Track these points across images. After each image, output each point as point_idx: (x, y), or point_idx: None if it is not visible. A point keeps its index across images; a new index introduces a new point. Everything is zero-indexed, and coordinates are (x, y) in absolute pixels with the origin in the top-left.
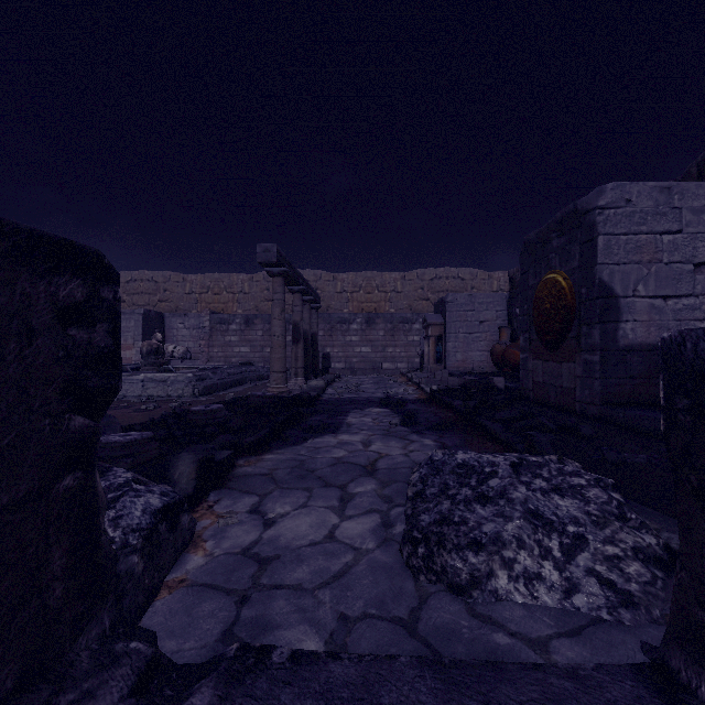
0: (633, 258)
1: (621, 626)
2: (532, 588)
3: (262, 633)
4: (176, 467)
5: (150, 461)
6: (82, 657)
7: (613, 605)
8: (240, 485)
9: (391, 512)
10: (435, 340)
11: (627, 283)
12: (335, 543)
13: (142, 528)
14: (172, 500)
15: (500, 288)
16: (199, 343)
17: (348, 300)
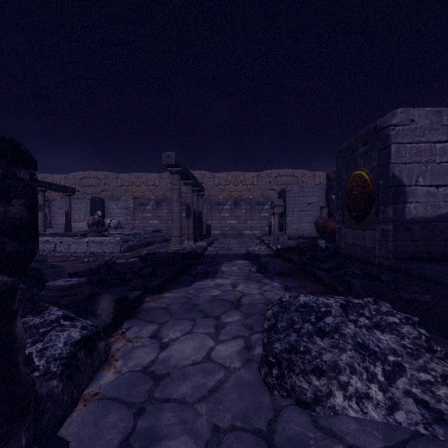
0: (416, 159)
1: (437, 440)
2: (362, 405)
3: (152, 444)
4: (99, 304)
5: (84, 298)
6: None
7: (428, 421)
8: (146, 316)
9: (252, 337)
10: (279, 216)
11: (411, 176)
12: (211, 363)
13: (63, 356)
14: (89, 333)
15: (320, 182)
16: (127, 217)
17: (222, 190)
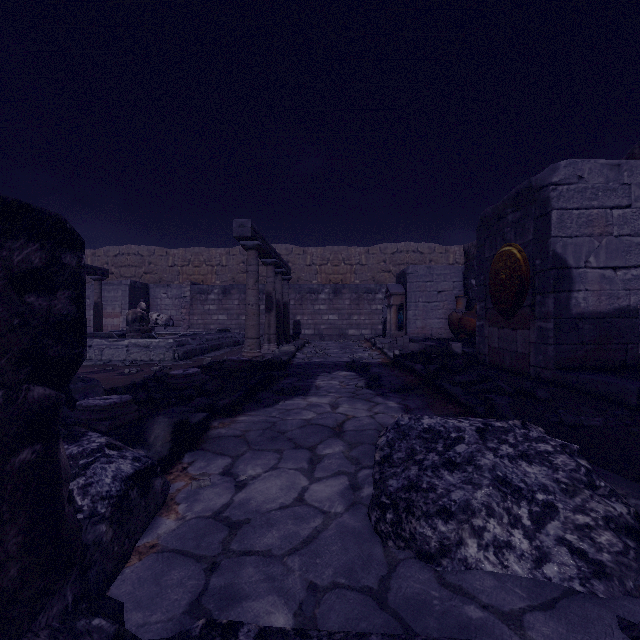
0: (585, 231)
1: (595, 598)
2: (502, 557)
3: (230, 605)
4: (152, 430)
5: (128, 423)
6: (40, 637)
7: (585, 576)
8: (214, 446)
9: (359, 474)
10: (397, 309)
11: (579, 255)
12: (304, 507)
13: (112, 495)
14: (144, 466)
15: (456, 261)
16: (181, 311)
17: (317, 272)
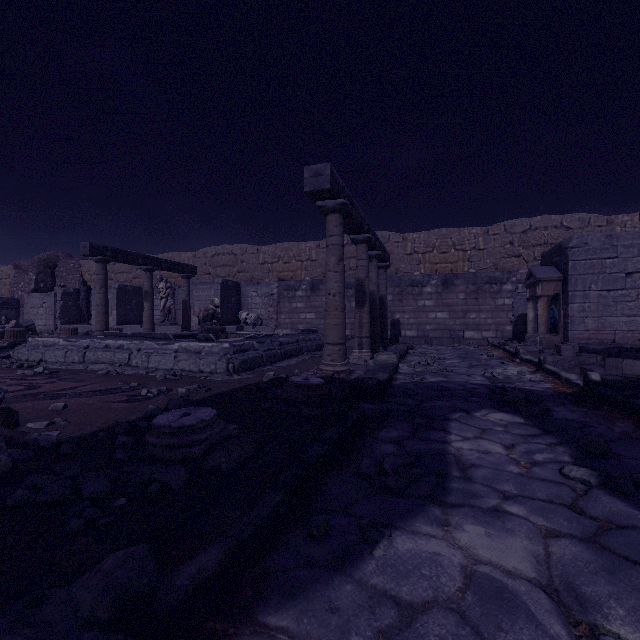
0: None
1: None
2: None
3: None
4: None
5: None
6: None
7: None
8: None
9: None
10: (548, 302)
11: None
12: None
13: None
14: None
15: None
16: (268, 309)
17: (419, 261)
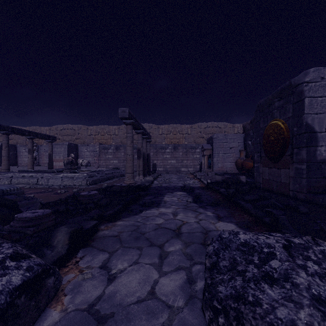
0: (325, 110)
1: None
2: None
3: None
4: (56, 236)
5: (47, 228)
6: None
7: None
8: (99, 244)
9: (192, 269)
10: (207, 157)
11: (322, 124)
12: (155, 300)
13: None
14: (33, 274)
15: (238, 131)
16: (94, 158)
17: (165, 138)
